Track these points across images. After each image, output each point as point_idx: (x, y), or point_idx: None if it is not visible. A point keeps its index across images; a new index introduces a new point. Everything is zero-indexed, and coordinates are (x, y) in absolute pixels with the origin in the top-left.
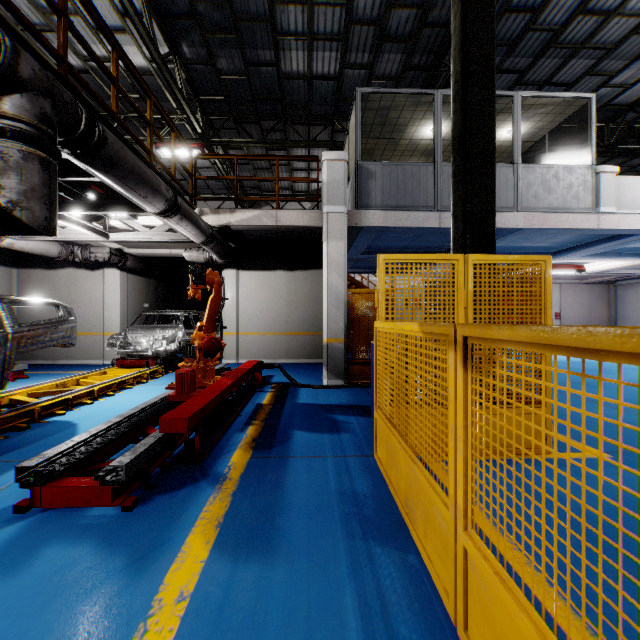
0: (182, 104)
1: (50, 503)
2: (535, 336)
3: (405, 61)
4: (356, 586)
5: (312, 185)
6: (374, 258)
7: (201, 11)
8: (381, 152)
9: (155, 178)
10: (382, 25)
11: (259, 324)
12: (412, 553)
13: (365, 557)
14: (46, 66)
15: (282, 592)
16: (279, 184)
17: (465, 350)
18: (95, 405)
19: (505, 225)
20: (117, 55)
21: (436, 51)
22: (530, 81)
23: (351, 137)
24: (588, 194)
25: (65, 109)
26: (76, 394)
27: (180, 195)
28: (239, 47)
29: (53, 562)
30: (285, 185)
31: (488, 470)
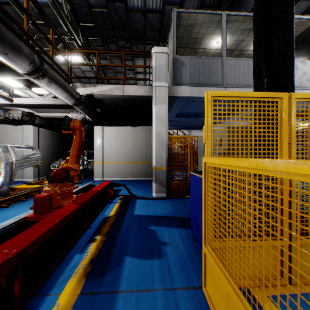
0: (67, 24)
1: None
2: None
3: (201, 1)
4: None
5: (147, 82)
6: (182, 120)
7: None
8: None
9: (15, 39)
10: None
11: (115, 157)
12: None
13: None
14: None
15: None
16: (129, 81)
17: None
18: None
19: None
20: None
21: None
22: None
23: (169, 46)
24: None
25: None
26: None
27: (57, 71)
28: None
29: None
30: (132, 82)
31: None
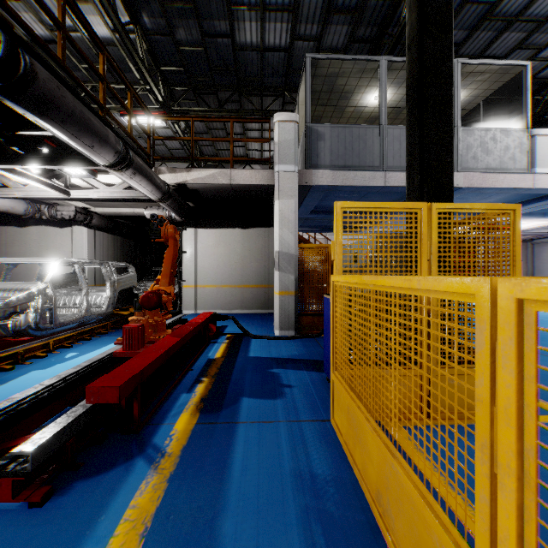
0: (143, 72)
1: None
2: None
3: (351, 33)
4: None
5: (265, 153)
6: (321, 217)
7: None
8: (328, 119)
9: (102, 127)
10: None
11: (216, 277)
12: None
13: None
14: None
15: None
16: (235, 152)
17: (519, 322)
18: (48, 358)
19: None
20: (63, 1)
21: (380, 23)
22: (465, 54)
23: (301, 104)
24: (523, 155)
25: None
26: (29, 347)
27: (136, 153)
28: (196, 18)
29: None
30: (241, 153)
31: (459, 440)
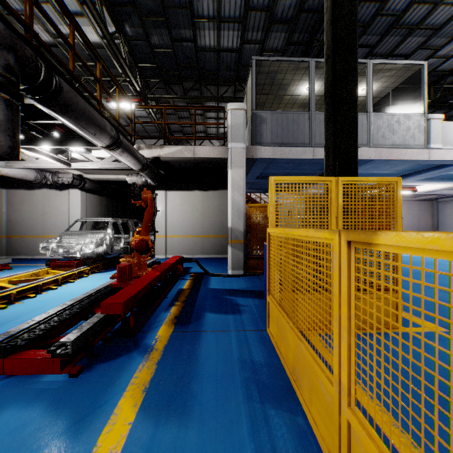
0: (125, 69)
1: (12, 371)
2: (428, 242)
3: (288, 38)
4: (255, 446)
5: (220, 129)
6: (265, 182)
7: (139, 0)
8: (270, 105)
9: (102, 120)
10: (271, 11)
11: (182, 229)
12: (300, 415)
13: (262, 419)
14: (15, 31)
15: (194, 452)
16: (196, 129)
17: (349, 253)
18: (59, 290)
19: (361, 157)
20: (73, 28)
21: (310, 31)
22: (378, 53)
23: (248, 93)
24: (421, 135)
25: (27, 62)
26: (44, 282)
27: (123, 134)
28: (167, 27)
29: (8, 424)
30: (201, 129)
31: None
